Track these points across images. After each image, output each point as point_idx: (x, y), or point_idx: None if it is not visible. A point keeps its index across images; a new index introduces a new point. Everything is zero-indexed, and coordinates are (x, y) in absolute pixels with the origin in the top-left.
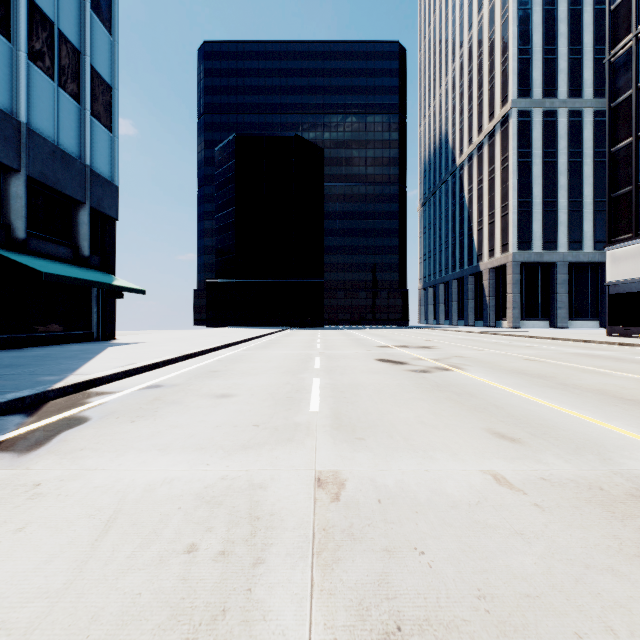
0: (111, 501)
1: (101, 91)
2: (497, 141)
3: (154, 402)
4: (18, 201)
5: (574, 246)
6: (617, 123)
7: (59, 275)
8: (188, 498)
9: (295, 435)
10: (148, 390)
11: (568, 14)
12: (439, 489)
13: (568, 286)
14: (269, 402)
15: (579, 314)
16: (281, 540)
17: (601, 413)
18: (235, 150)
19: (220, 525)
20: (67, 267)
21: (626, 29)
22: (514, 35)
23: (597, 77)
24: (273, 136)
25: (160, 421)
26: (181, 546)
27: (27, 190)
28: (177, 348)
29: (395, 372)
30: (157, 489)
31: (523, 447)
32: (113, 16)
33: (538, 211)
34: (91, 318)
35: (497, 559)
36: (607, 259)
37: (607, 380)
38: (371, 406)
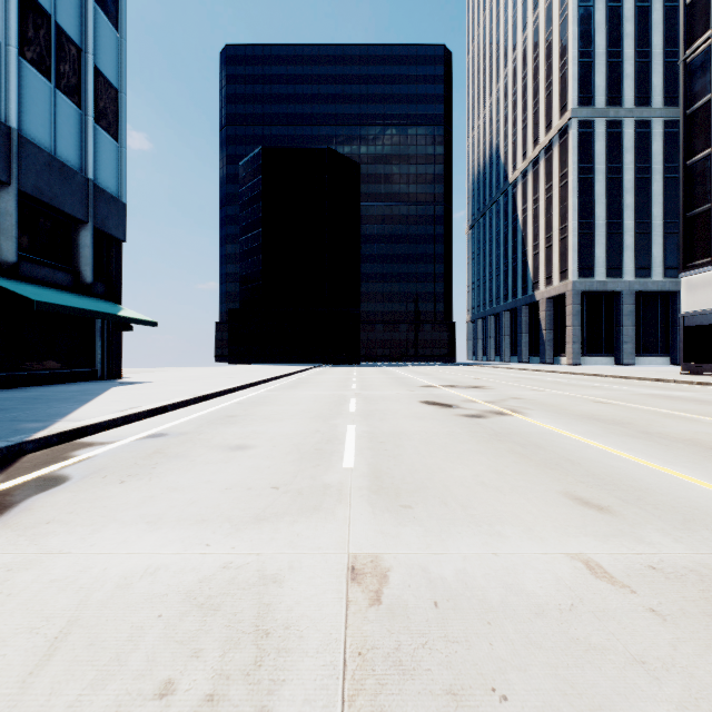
0: (67, 604)
1: (106, 95)
2: (555, 155)
3: (153, 456)
4: (8, 219)
5: (642, 273)
6: (693, 132)
7: (54, 304)
8: (174, 599)
9: (323, 501)
10: (149, 440)
11: (635, 12)
12: (515, 584)
13: (635, 318)
14: (293, 456)
15: (647, 349)
16: (298, 673)
17: (702, 471)
18: (261, 165)
19: (212, 646)
20: (65, 295)
21: (704, 25)
22: (574, 36)
23: (667, 83)
24: (303, 150)
25: (156, 482)
26: (151, 685)
27: (19, 206)
28: (191, 388)
29: (444, 417)
30: (134, 584)
31: (616, 519)
32: (120, 10)
33: (601, 234)
34: (95, 354)
35: (616, 710)
36: (682, 287)
37: (696, 427)
38: (418, 461)
